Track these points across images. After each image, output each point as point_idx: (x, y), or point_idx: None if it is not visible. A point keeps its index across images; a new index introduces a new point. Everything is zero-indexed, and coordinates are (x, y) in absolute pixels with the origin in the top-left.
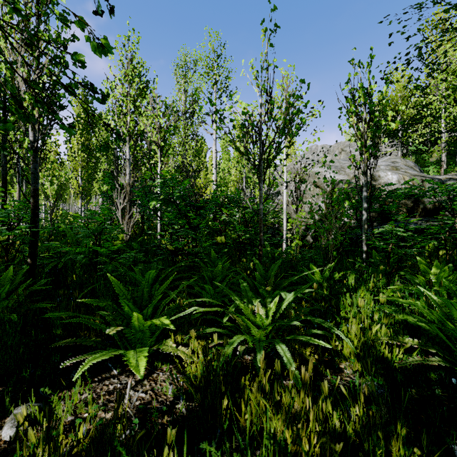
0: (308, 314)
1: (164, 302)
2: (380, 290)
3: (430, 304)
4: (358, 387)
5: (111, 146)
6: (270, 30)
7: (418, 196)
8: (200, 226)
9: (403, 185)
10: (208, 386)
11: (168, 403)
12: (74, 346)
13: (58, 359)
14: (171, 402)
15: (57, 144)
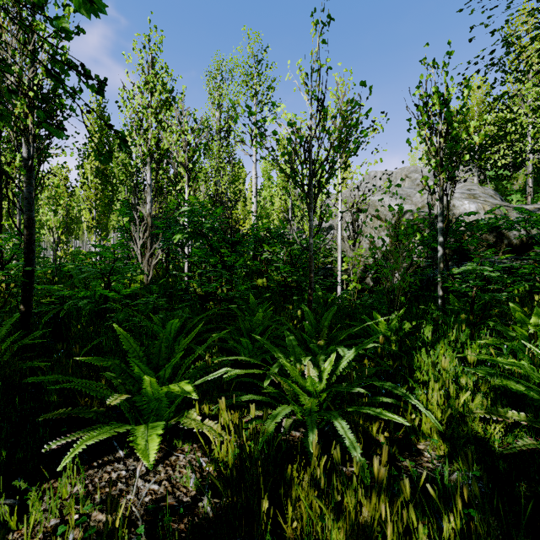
0: (372, 376)
1: (187, 361)
2: (464, 346)
3: (536, 365)
4: (447, 480)
5: (129, 169)
6: (322, 23)
7: (504, 228)
8: (235, 264)
9: (483, 216)
10: (242, 479)
11: (189, 499)
12: (71, 418)
13: (46, 436)
14: (192, 498)
15: (67, 169)
